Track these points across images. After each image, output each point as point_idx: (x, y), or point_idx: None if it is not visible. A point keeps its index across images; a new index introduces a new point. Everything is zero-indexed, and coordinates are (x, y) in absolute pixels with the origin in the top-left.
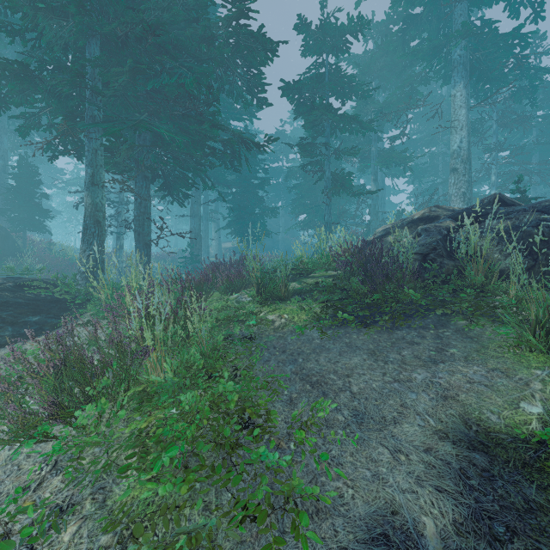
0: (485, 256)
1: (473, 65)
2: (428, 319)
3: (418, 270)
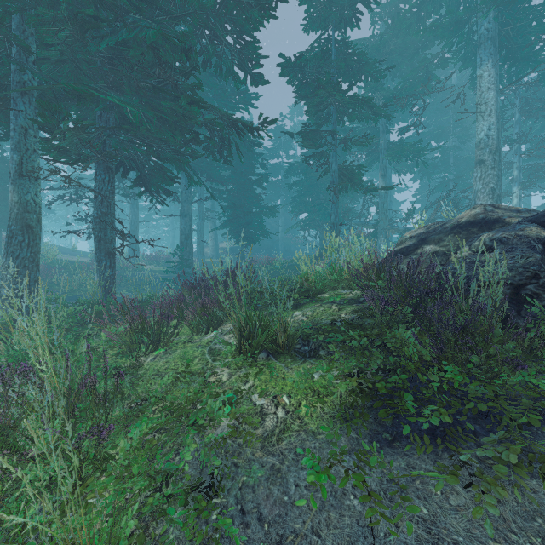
0: None
1: (501, 43)
2: None
3: (507, 311)
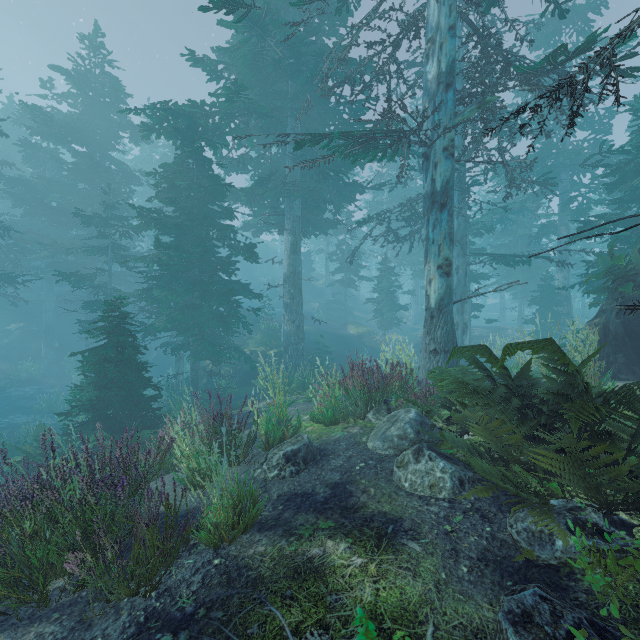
0: None
1: None
2: None
3: None
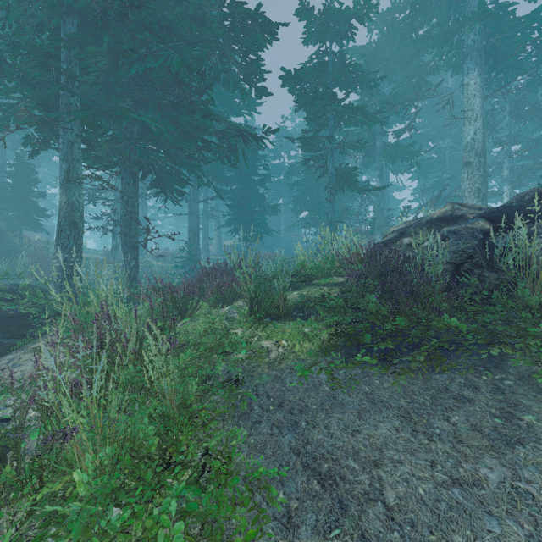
0: (538, 267)
1: (488, 52)
2: (473, 355)
3: (450, 283)
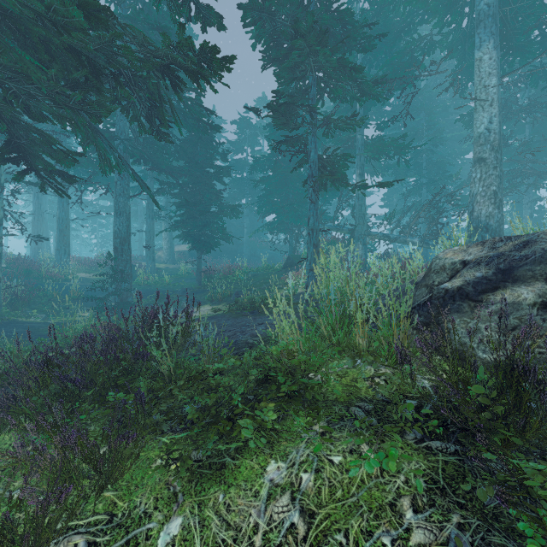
0: None
1: None
2: None
3: None
